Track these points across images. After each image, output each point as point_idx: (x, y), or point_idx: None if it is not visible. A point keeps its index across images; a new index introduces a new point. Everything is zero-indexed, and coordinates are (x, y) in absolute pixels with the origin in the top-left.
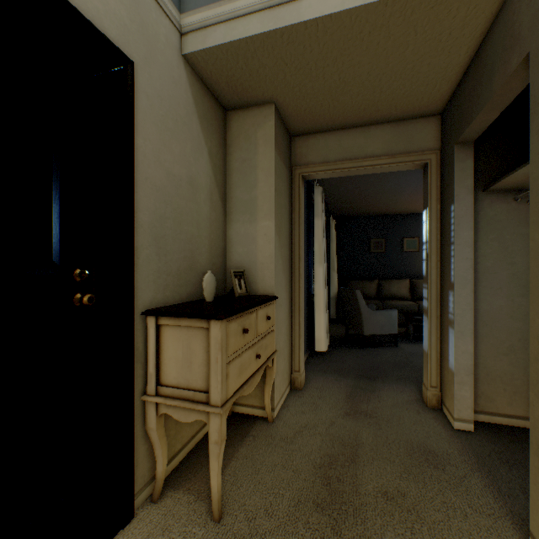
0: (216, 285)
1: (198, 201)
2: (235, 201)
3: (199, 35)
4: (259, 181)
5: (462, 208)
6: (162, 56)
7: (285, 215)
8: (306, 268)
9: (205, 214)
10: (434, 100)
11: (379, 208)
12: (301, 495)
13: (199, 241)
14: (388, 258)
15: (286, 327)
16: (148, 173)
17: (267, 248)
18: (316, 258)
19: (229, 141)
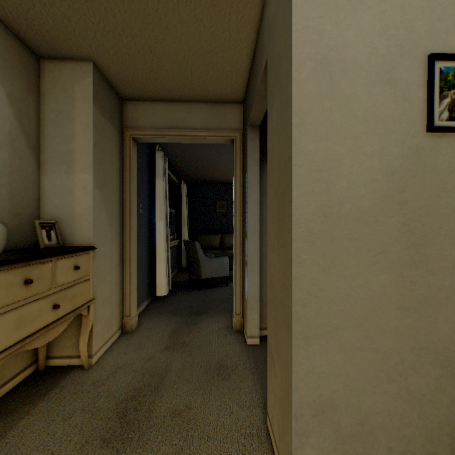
0: (7, 236)
1: None
2: (50, 152)
3: None
4: (78, 134)
5: (253, 175)
6: None
7: (112, 171)
8: (148, 222)
9: (0, 160)
10: (236, 90)
11: (221, 176)
12: (91, 435)
13: None
14: (229, 217)
15: (115, 276)
16: None
17: (86, 200)
18: (157, 214)
19: (44, 90)
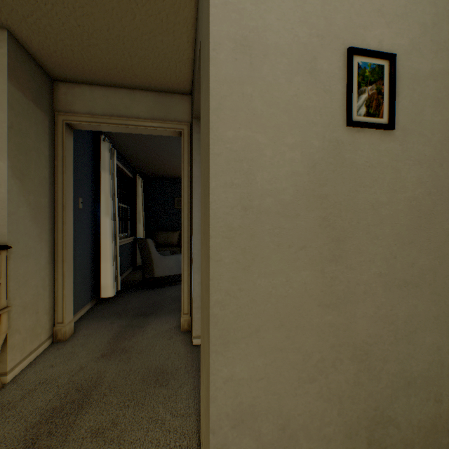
0: None
1: None
2: None
3: None
4: None
5: (199, 170)
6: None
7: (38, 159)
8: (91, 218)
9: None
10: (182, 80)
11: (179, 172)
12: None
13: None
14: None
15: (43, 278)
16: None
17: None
18: (103, 209)
19: None
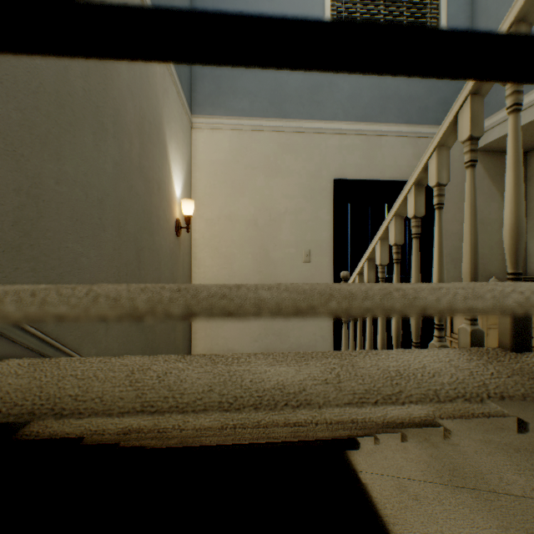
0: None
1: (488, 232)
2: (533, 222)
3: (482, 137)
4: None
5: None
6: (457, 163)
7: None
8: None
9: (496, 238)
10: None
11: None
12: None
13: (489, 257)
14: None
15: None
16: (447, 228)
17: None
18: None
19: (528, 176)
